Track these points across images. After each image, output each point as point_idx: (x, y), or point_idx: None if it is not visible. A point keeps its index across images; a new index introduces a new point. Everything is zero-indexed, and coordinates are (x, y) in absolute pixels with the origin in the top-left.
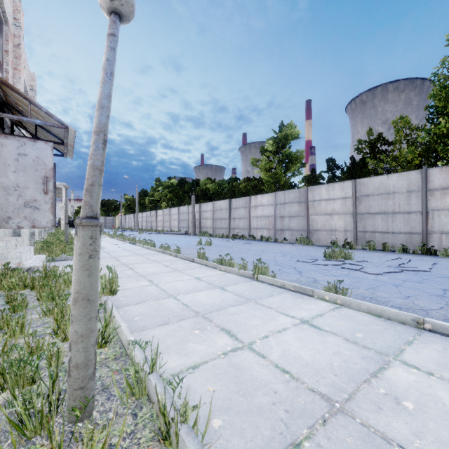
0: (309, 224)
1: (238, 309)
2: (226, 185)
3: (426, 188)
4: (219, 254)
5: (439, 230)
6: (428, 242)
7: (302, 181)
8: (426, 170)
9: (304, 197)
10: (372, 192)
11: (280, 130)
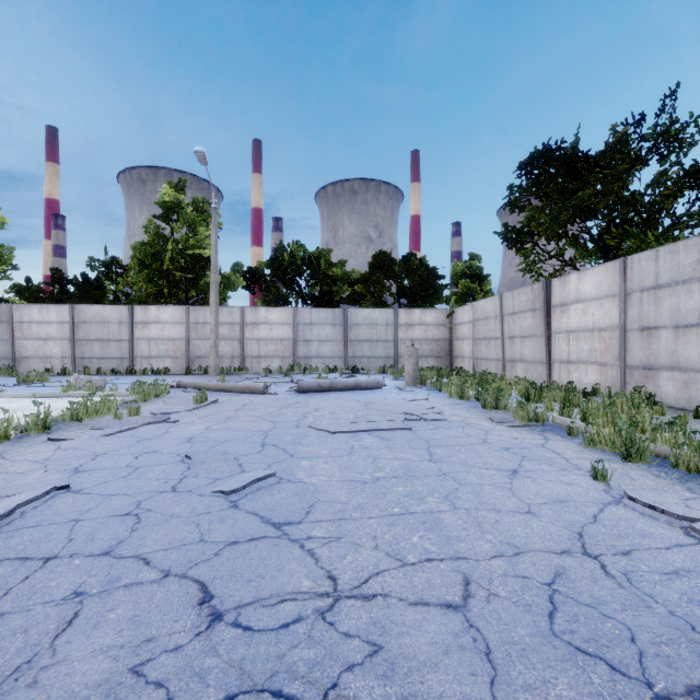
0: (15, 350)
1: None
2: None
3: (132, 321)
4: None
5: (141, 355)
6: (134, 365)
7: (11, 290)
8: (133, 307)
9: (7, 316)
10: (90, 319)
11: None
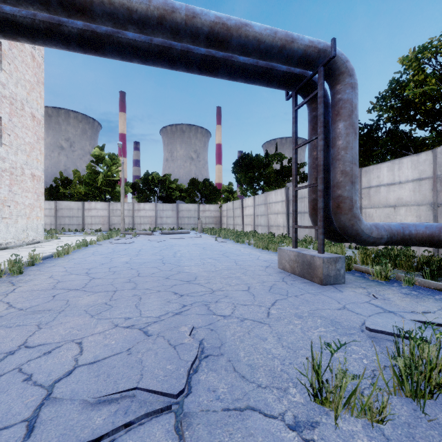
0: None
1: None
2: None
3: (84, 208)
4: None
5: (88, 223)
6: (84, 227)
7: None
8: (84, 202)
9: None
10: (64, 208)
11: None
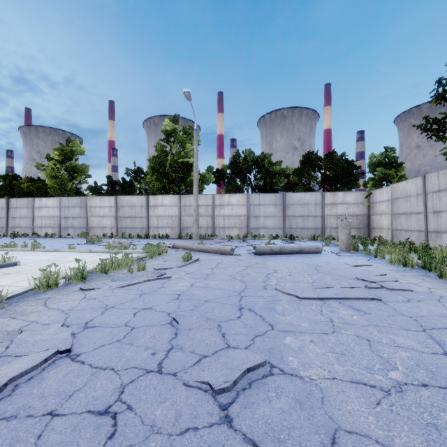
0: (88, 223)
1: (22, 256)
2: (0, 180)
3: (148, 205)
4: (1, 246)
5: (153, 226)
6: (149, 232)
7: (87, 189)
8: (148, 196)
9: (84, 203)
10: (125, 205)
11: (68, 143)
